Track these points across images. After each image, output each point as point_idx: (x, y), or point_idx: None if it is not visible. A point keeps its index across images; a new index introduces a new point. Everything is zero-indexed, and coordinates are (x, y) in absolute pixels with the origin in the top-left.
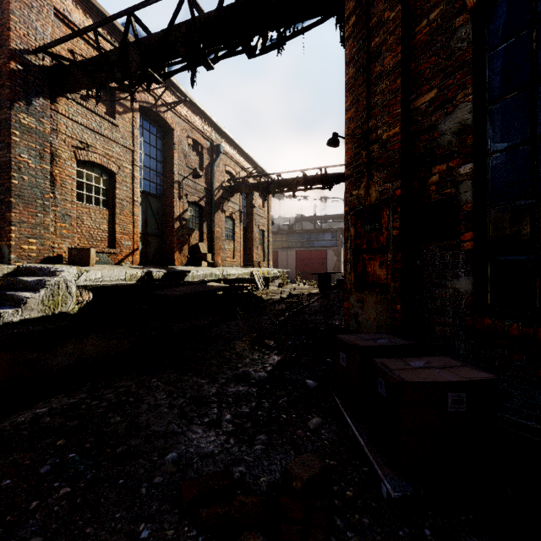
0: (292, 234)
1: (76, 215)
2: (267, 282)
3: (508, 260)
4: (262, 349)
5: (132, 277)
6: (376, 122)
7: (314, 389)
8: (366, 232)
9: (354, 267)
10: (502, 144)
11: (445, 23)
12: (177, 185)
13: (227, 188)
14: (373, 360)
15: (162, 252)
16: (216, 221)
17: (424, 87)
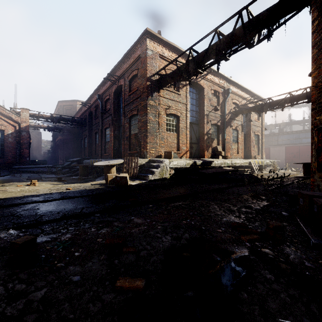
0: (282, 135)
1: (165, 137)
2: (261, 168)
3: None
4: (258, 199)
5: (188, 164)
6: None
7: (286, 216)
8: None
9: (317, 159)
10: None
11: None
12: (206, 116)
13: (233, 112)
14: (312, 198)
15: (198, 151)
16: (227, 133)
17: None
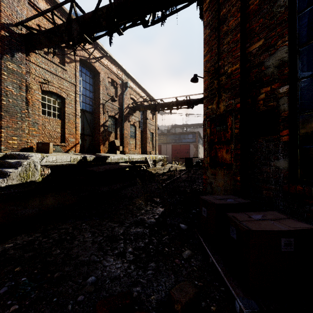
0: (170, 135)
1: (41, 123)
2: (155, 163)
3: (312, 148)
4: (152, 204)
5: (74, 160)
6: (224, 62)
7: (185, 230)
8: (217, 131)
9: (209, 153)
10: (308, 73)
11: None
12: (102, 106)
13: (131, 107)
14: (226, 214)
15: (93, 145)
16: (125, 127)
17: (255, 38)
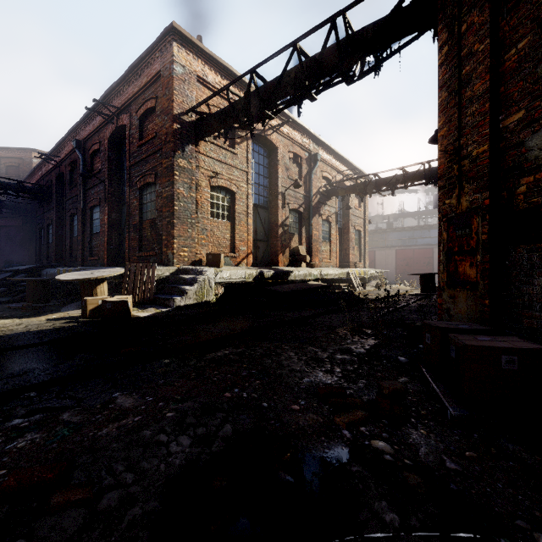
0: (392, 232)
1: (210, 228)
2: (364, 283)
3: None
4: (361, 335)
5: (249, 276)
6: (467, 141)
7: (405, 363)
8: (457, 237)
9: (446, 267)
10: None
11: (532, 52)
12: (281, 196)
13: (324, 192)
14: (447, 334)
15: (268, 255)
16: (314, 225)
17: (513, 108)
